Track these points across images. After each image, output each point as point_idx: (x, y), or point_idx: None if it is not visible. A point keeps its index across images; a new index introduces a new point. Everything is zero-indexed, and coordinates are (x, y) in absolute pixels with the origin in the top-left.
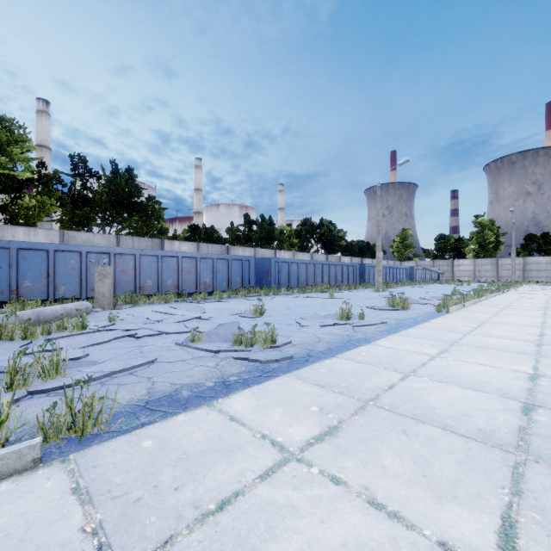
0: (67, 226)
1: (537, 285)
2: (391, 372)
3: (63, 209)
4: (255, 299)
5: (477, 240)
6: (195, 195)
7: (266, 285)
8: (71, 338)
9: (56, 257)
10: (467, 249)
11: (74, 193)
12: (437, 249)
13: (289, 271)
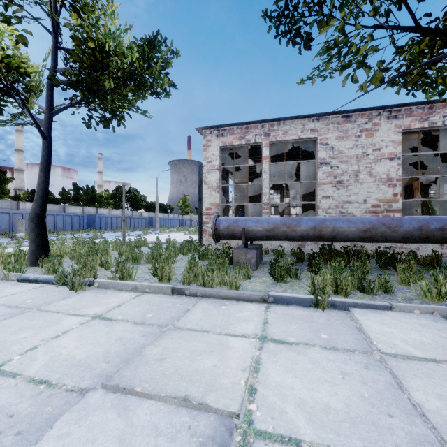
0: None
1: None
2: None
3: None
4: (89, 234)
5: None
6: (17, 155)
7: (93, 228)
8: None
9: None
10: None
11: None
12: None
13: (106, 221)
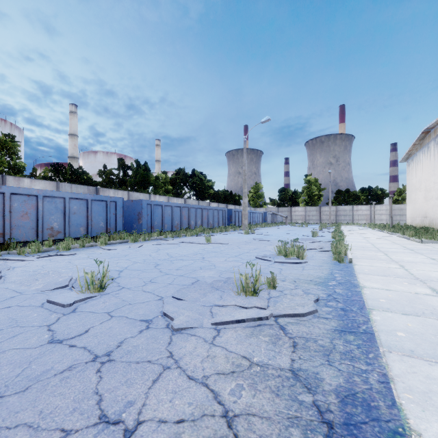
0: None
1: (347, 226)
2: None
3: None
4: (117, 248)
5: (307, 193)
6: (70, 140)
7: (137, 229)
8: None
9: None
10: (300, 199)
11: None
12: (280, 199)
13: (163, 214)
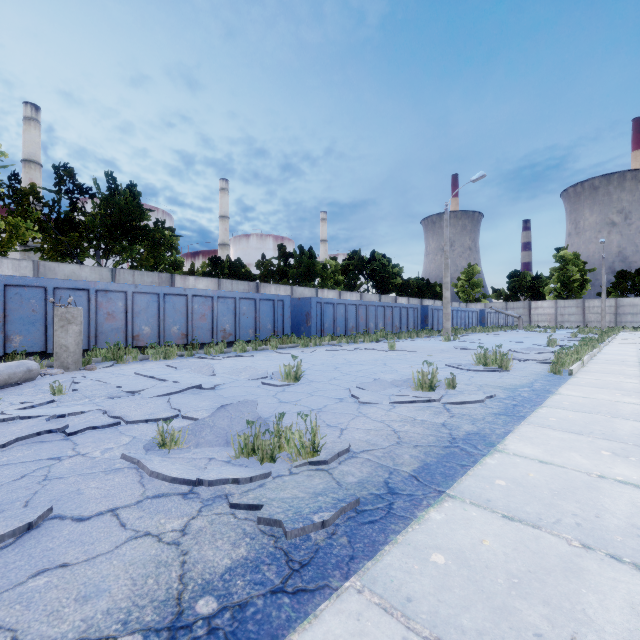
0: (50, 257)
1: (636, 332)
2: (612, 565)
3: (43, 235)
4: (290, 352)
5: (559, 278)
6: (221, 224)
7: (305, 332)
8: None
9: (7, 295)
10: (547, 288)
11: (58, 214)
12: (511, 288)
13: (335, 315)
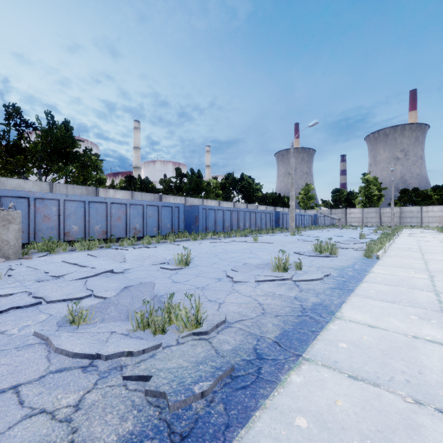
0: (1, 174)
1: (413, 229)
2: (442, 420)
3: None
4: (183, 244)
5: (364, 193)
6: (134, 153)
7: (194, 230)
8: None
9: None
10: (357, 200)
11: (8, 141)
12: (334, 200)
13: (216, 217)
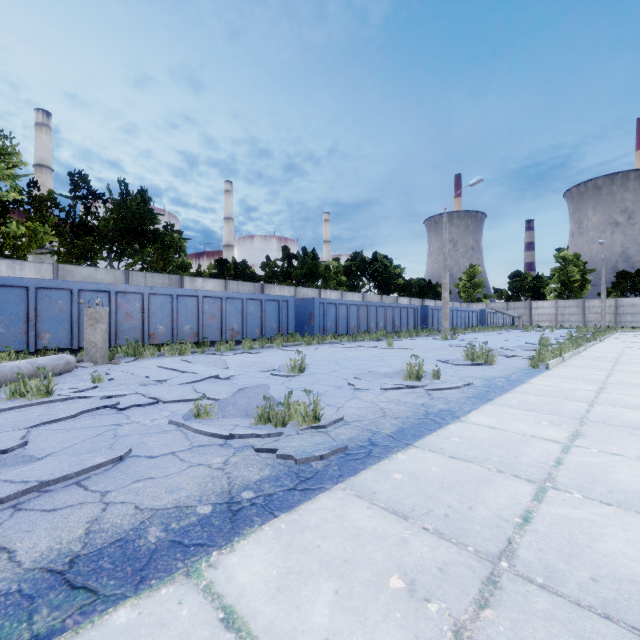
0: (66, 260)
1: (634, 331)
2: (512, 479)
3: (60, 239)
4: (294, 349)
5: (559, 278)
6: (225, 225)
7: (308, 331)
8: (23, 411)
9: (38, 297)
10: (548, 288)
11: (74, 219)
12: (512, 288)
13: (337, 315)
